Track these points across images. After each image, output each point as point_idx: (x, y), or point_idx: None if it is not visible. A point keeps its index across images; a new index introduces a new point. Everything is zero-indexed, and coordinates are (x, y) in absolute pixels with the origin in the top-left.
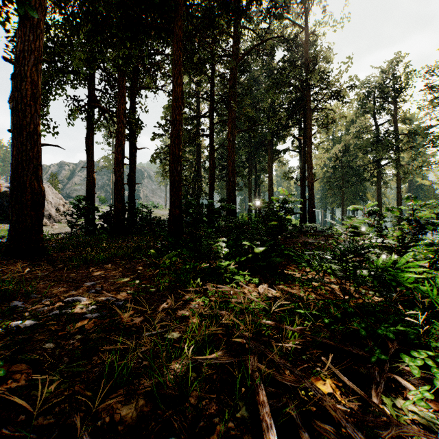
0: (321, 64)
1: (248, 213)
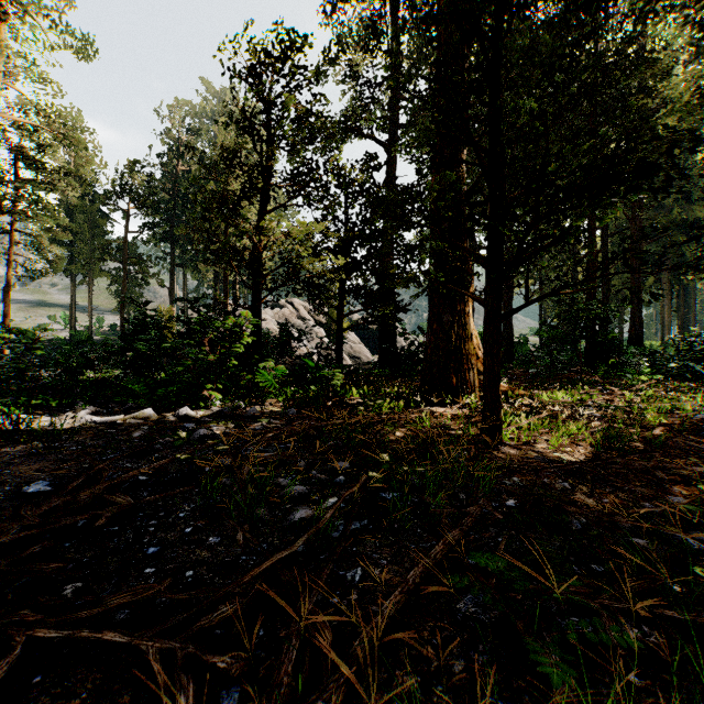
0: None
1: (662, 341)
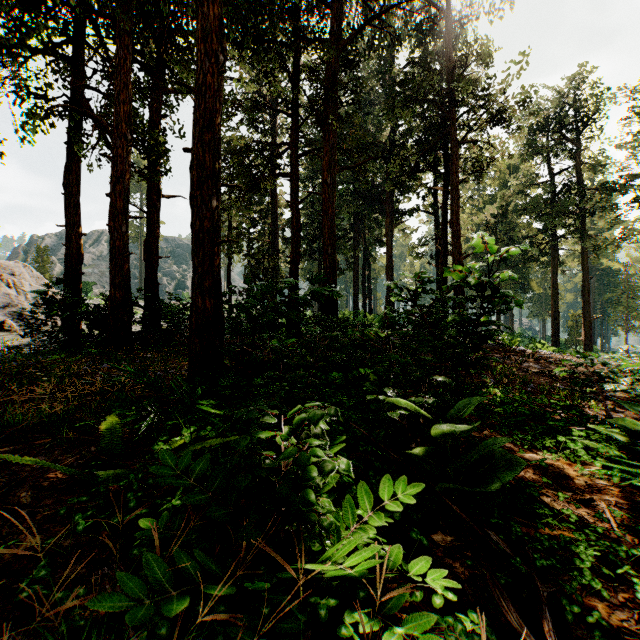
0: (472, 70)
1: (354, 311)
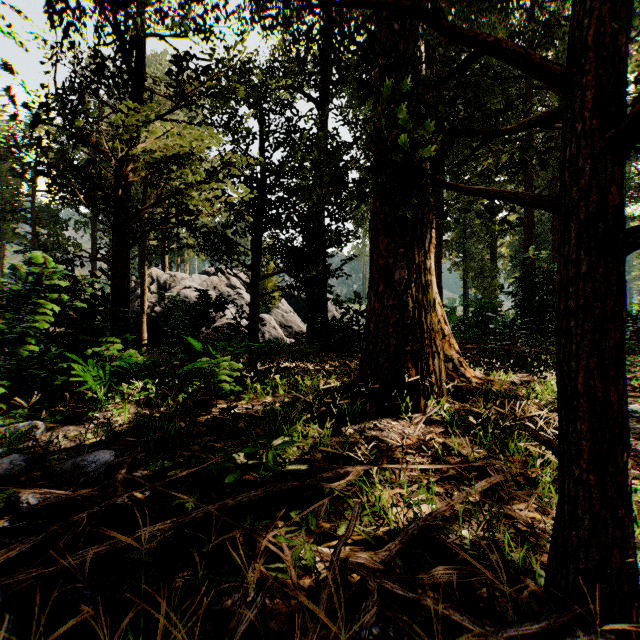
0: None
1: None
